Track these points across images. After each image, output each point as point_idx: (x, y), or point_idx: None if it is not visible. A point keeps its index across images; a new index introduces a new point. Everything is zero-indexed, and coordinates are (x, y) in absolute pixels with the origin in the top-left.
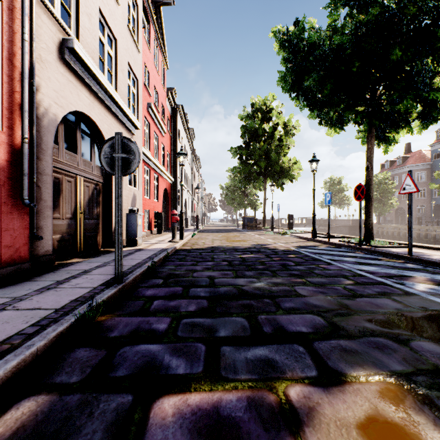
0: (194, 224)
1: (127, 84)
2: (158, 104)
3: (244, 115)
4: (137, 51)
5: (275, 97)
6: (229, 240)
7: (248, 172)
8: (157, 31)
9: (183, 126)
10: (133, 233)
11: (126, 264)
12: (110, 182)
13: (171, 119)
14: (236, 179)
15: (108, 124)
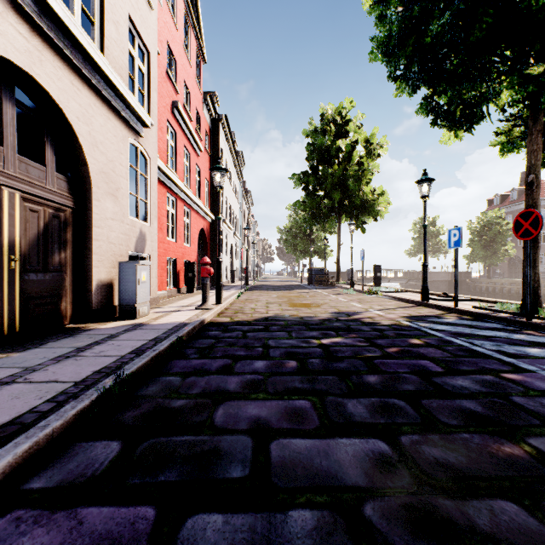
0: (241, 279)
1: (126, 49)
2: (190, 109)
3: (310, 130)
4: (148, 6)
5: (353, 105)
6: (292, 303)
7: (316, 207)
8: (188, 2)
9: (228, 146)
10: (131, 296)
11: (66, 375)
12: (88, 207)
13: (211, 134)
14: (300, 218)
15: (80, 103)
